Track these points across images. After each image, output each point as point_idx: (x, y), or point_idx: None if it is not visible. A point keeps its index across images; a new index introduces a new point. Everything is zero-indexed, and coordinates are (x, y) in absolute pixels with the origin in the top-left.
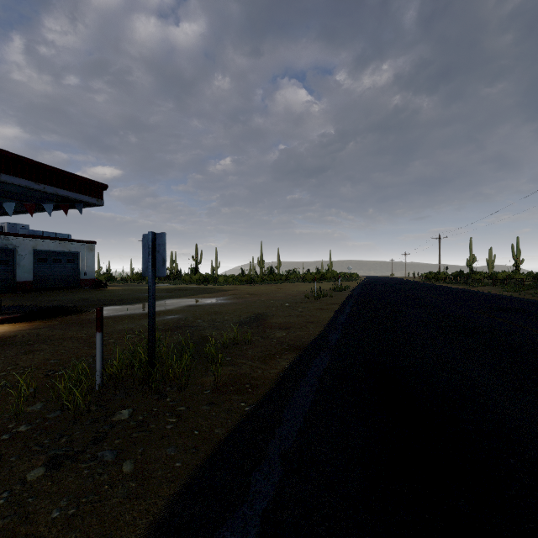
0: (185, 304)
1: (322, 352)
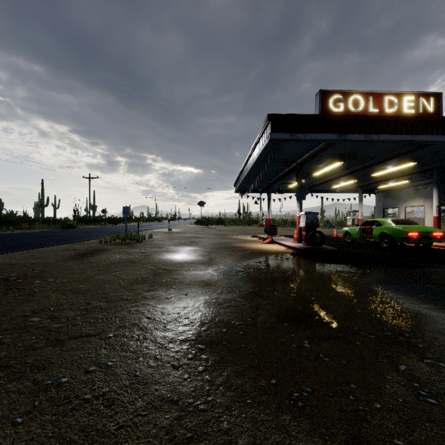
0: (258, 290)
1: (73, 241)
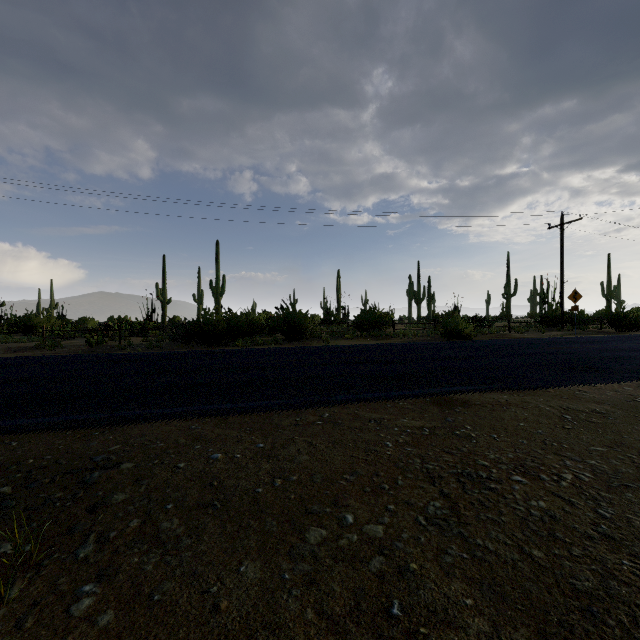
0: None
1: None
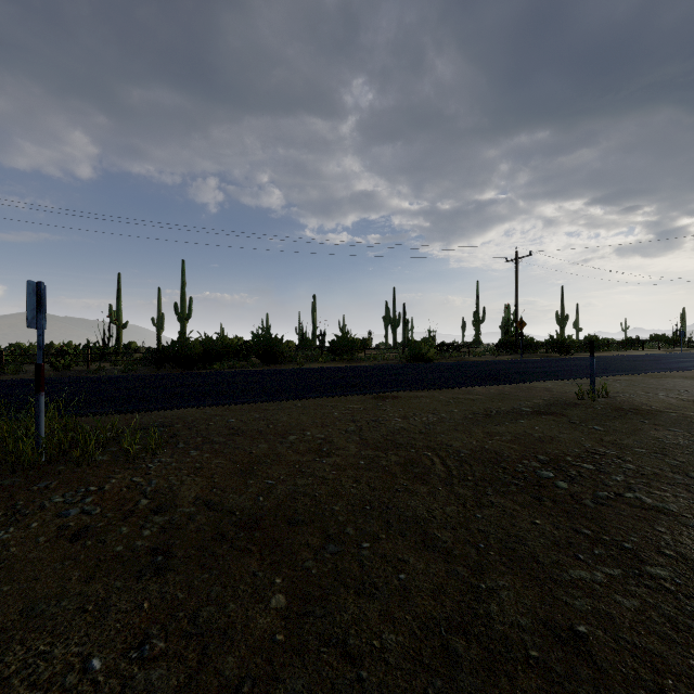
0: None
1: None
